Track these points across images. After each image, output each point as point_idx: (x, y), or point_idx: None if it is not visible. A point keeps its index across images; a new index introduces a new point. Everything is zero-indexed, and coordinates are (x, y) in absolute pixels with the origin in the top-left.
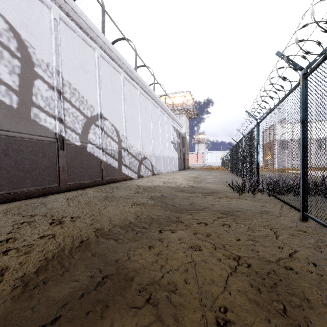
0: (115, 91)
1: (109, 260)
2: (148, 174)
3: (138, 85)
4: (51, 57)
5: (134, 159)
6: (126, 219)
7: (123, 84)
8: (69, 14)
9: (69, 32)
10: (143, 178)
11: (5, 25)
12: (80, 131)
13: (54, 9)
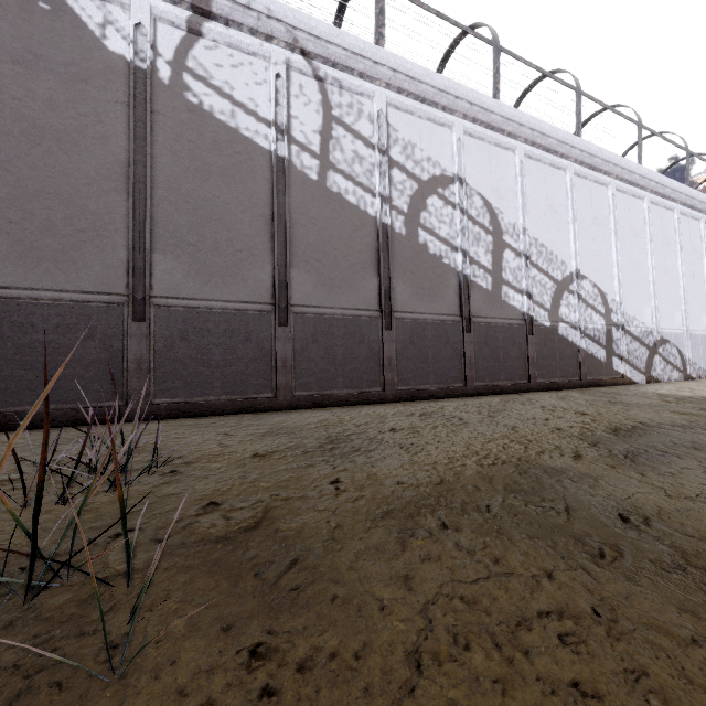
0: (597, 223)
1: (678, 437)
2: (671, 376)
3: (645, 189)
4: (517, 214)
5: (637, 345)
6: (674, 421)
7: (613, 203)
8: (534, 142)
9: (533, 167)
10: (661, 384)
11: (481, 202)
12: (549, 305)
13: (519, 149)
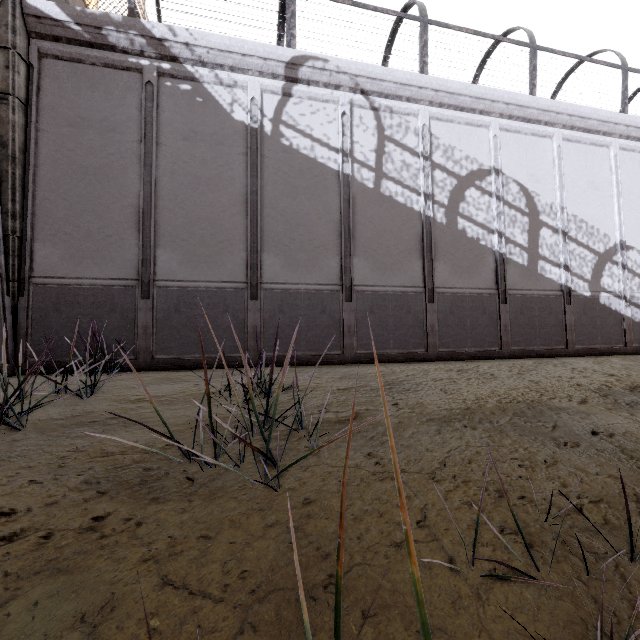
0: None
1: None
2: None
3: None
4: (554, 194)
5: None
6: None
7: None
8: (573, 126)
9: (572, 148)
10: None
11: (517, 188)
12: (589, 276)
13: (557, 135)
